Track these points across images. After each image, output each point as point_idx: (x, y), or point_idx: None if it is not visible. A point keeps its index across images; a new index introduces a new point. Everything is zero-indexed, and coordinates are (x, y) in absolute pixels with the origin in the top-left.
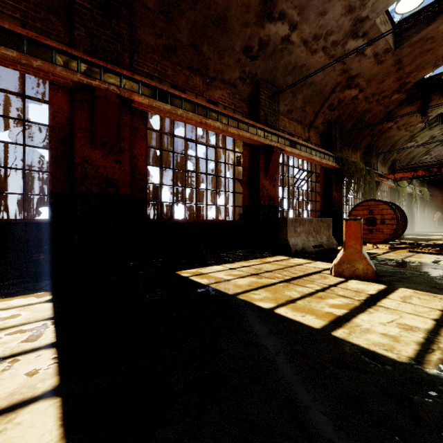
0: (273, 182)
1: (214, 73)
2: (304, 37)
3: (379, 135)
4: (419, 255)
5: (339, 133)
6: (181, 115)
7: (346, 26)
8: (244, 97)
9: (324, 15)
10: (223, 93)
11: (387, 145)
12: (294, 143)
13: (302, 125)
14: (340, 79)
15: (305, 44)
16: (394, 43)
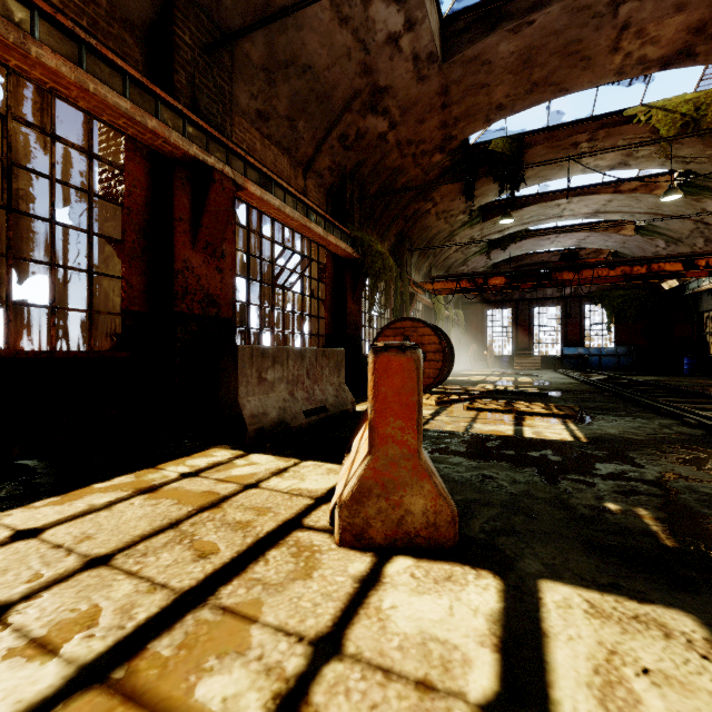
0: (218, 260)
1: None
2: None
3: (414, 220)
4: (486, 417)
5: (358, 197)
6: None
7: None
8: (130, 16)
9: None
10: None
11: (424, 240)
12: (270, 182)
13: (291, 160)
14: (359, 85)
15: None
16: (441, 50)
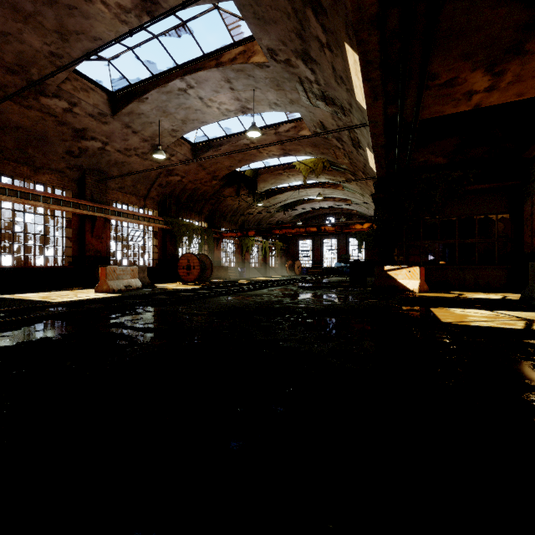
0: (101, 240)
1: (41, 165)
2: (118, 149)
3: (218, 203)
4: (184, 286)
5: (175, 202)
6: (5, 199)
7: (148, 146)
8: (74, 179)
9: (128, 141)
10: (52, 177)
11: (231, 210)
12: (120, 213)
13: (137, 197)
14: (161, 171)
15: (120, 152)
16: (193, 155)
